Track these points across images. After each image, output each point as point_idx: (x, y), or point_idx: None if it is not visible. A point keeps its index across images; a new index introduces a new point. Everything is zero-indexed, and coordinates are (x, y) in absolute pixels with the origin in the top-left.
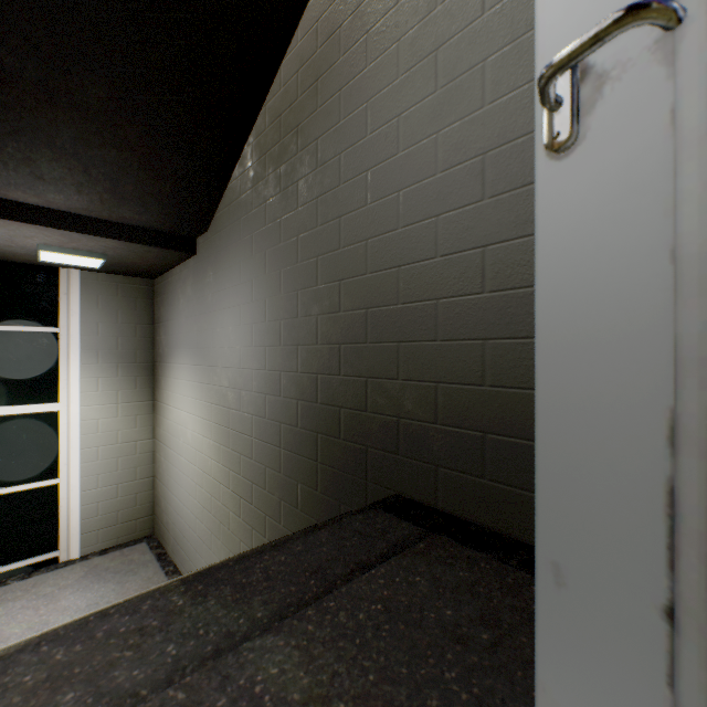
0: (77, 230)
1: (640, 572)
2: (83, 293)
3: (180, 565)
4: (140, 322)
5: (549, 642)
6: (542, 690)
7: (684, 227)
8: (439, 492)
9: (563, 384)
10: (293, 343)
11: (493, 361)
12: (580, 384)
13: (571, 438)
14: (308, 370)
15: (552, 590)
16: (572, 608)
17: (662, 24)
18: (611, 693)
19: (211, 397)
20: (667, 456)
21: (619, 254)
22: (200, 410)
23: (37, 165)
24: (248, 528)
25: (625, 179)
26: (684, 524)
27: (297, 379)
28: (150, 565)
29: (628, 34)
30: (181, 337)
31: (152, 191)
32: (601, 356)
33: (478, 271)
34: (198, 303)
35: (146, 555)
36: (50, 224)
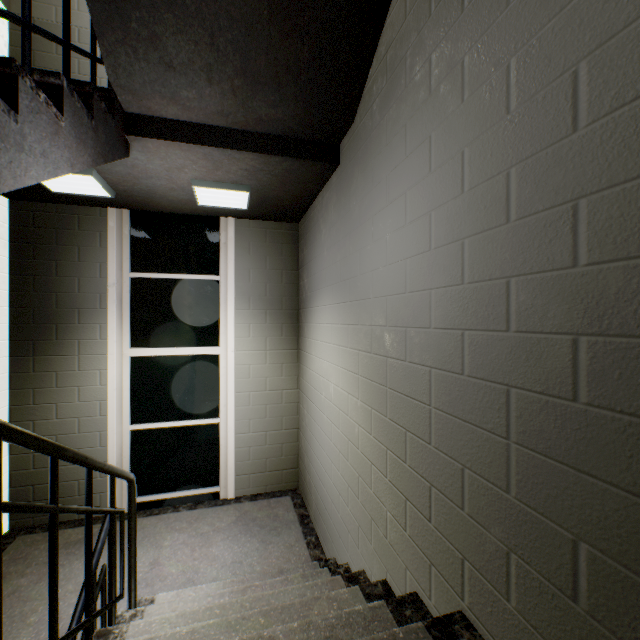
0: (216, 144)
1: None
2: (237, 240)
3: (321, 539)
4: (285, 267)
5: None
6: None
7: None
8: None
9: None
10: (554, 200)
11: None
12: None
13: None
14: (629, 250)
15: None
16: None
17: None
18: None
19: (358, 341)
20: None
21: None
22: (344, 359)
23: (163, 45)
24: (420, 556)
25: None
26: None
27: (573, 283)
28: (292, 527)
29: None
30: (323, 274)
31: (287, 62)
32: None
33: None
34: (341, 224)
35: (289, 512)
36: (190, 140)
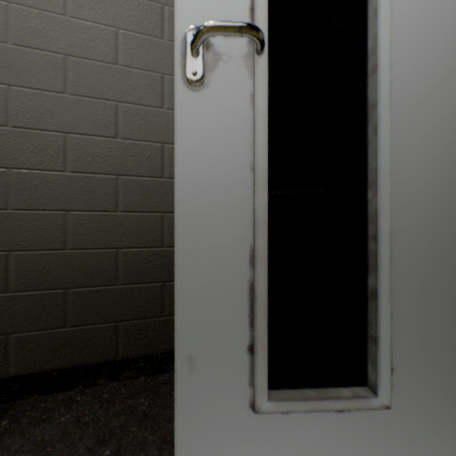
0: None
1: (237, 335)
2: None
3: None
4: None
5: (186, 411)
6: (181, 448)
7: (259, 155)
8: (11, 359)
9: (195, 237)
10: None
11: (75, 229)
12: (206, 237)
13: (201, 271)
14: None
15: (188, 375)
16: (201, 378)
17: (259, 49)
18: (223, 412)
19: None
20: (249, 269)
21: (227, 162)
22: None
23: None
24: None
25: (230, 121)
26: (259, 300)
27: None
28: None
29: (231, 41)
30: None
31: None
32: (218, 219)
33: (61, 152)
34: None
35: None
36: None
